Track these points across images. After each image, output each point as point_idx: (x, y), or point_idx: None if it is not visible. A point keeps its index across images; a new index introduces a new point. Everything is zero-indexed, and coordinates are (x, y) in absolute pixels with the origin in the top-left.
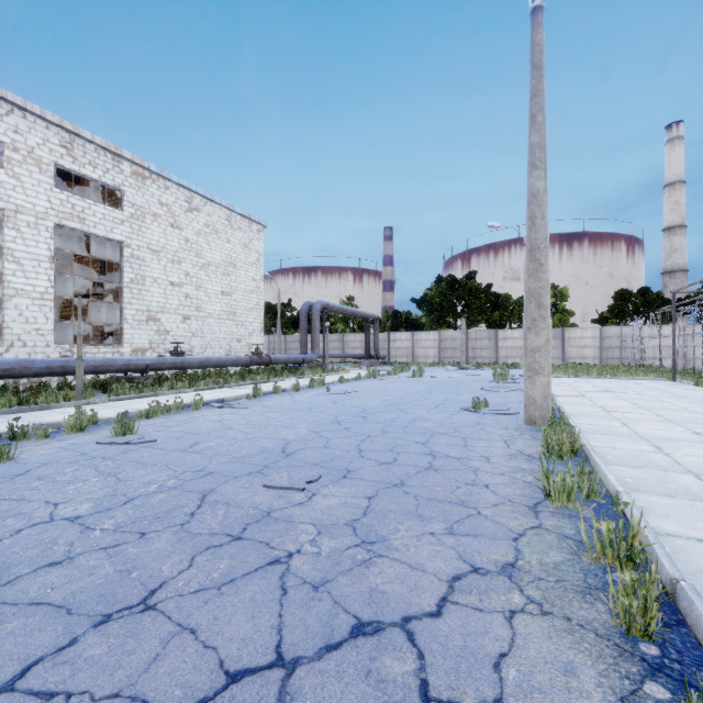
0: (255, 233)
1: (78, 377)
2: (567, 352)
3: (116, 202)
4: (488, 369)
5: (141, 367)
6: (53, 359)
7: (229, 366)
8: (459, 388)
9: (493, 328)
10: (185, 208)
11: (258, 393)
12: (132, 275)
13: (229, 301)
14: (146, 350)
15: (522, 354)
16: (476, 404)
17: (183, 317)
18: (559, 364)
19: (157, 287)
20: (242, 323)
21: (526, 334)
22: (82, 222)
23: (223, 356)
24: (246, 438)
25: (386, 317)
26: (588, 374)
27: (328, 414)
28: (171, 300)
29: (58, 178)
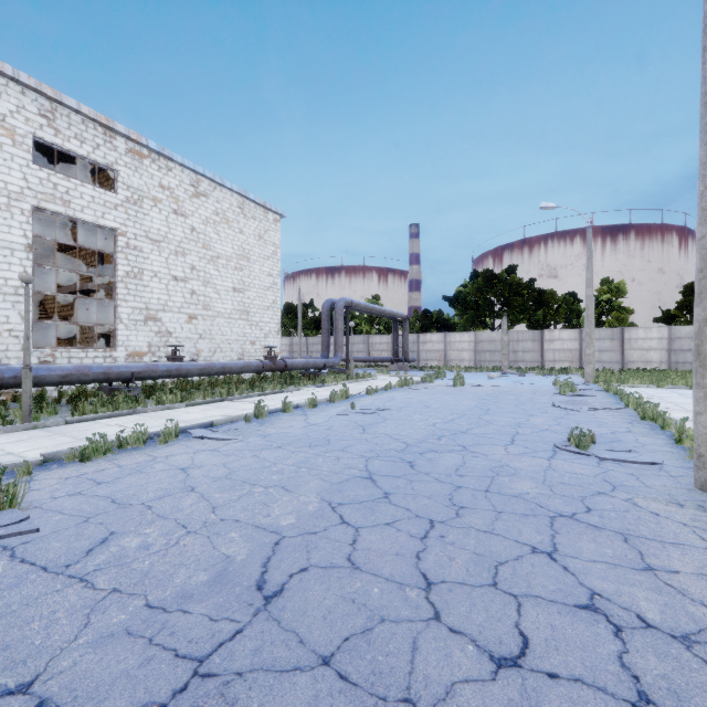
0: (271, 223)
1: (24, 392)
2: (627, 355)
3: (113, 186)
4: (536, 375)
5: (124, 376)
6: (4, 367)
7: (236, 373)
8: (521, 403)
9: (535, 329)
10: (190, 192)
11: (261, 413)
12: (127, 267)
13: (241, 299)
14: (144, 355)
15: (572, 357)
16: (580, 441)
17: (189, 317)
18: (617, 369)
19: (158, 282)
20: (256, 323)
21: (704, 331)
22: (67, 205)
23: (229, 361)
24: (204, 525)
25: (414, 317)
26: (672, 383)
27: (355, 455)
28: (175, 297)
29: (54, 163)
